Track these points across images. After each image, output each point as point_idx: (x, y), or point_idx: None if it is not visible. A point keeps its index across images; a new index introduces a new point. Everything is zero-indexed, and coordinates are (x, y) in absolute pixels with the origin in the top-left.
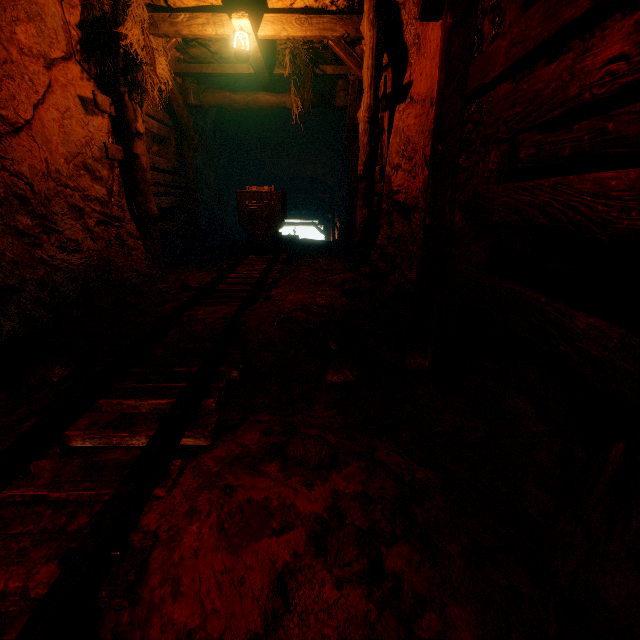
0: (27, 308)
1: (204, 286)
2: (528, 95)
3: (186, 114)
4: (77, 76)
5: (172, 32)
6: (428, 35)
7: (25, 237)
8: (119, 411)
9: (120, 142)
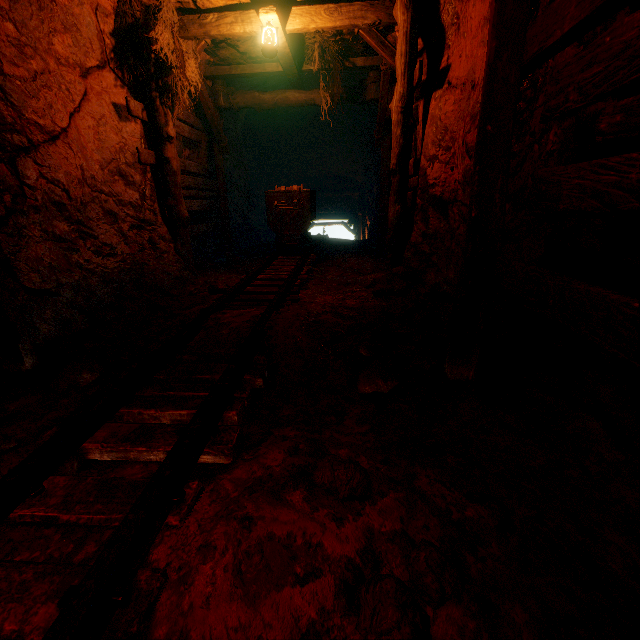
0: (63, 311)
1: (232, 288)
2: (612, 49)
3: (216, 117)
4: (111, 84)
5: (201, 34)
6: (468, 12)
7: (62, 242)
8: (140, 421)
9: (152, 147)
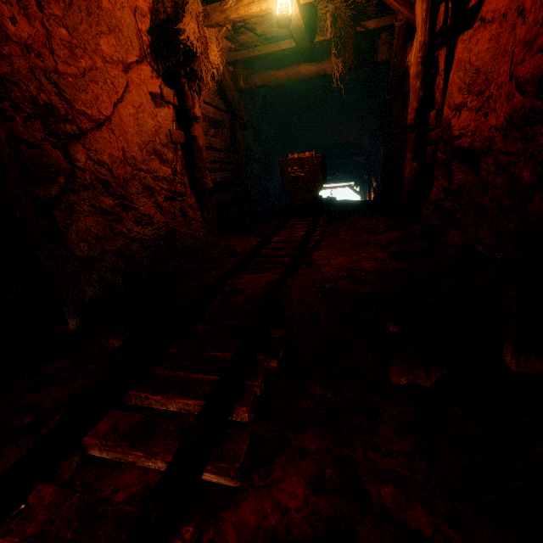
0: (106, 275)
1: (248, 252)
2: None
3: (236, 97)
4: (148, 76)
5: (222, 19)
6: None
7: (108, 215)
8: (147, 405)
9: (182, 128)
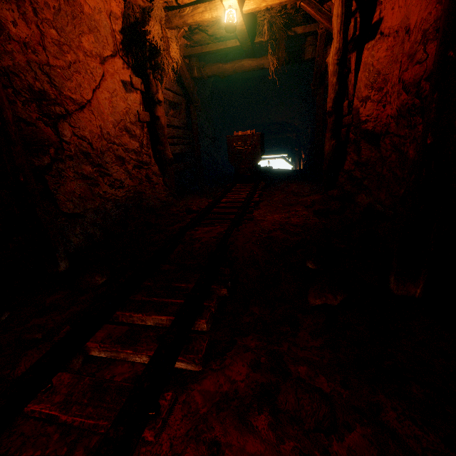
0: (87, 228)
1: (202, 210)
2: None
3: (191, 84)
4: (120, 67)
5: (181, 23)
6: None
7: (88, 180)
8: (131, 322)
9: (148, 109)
